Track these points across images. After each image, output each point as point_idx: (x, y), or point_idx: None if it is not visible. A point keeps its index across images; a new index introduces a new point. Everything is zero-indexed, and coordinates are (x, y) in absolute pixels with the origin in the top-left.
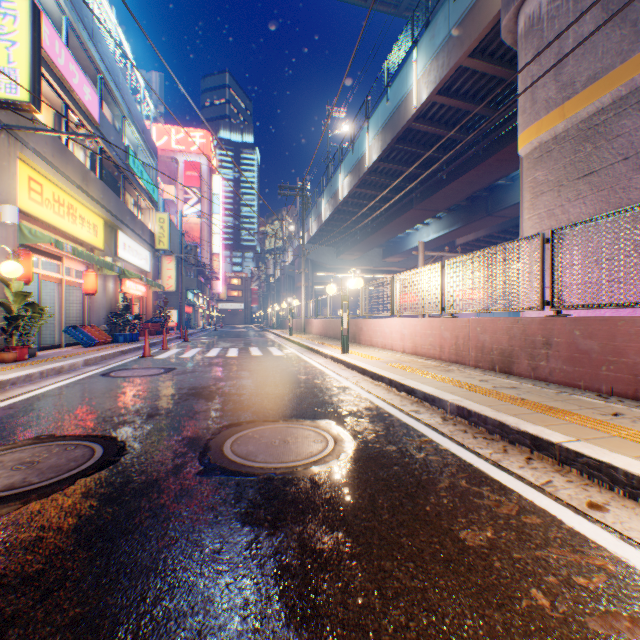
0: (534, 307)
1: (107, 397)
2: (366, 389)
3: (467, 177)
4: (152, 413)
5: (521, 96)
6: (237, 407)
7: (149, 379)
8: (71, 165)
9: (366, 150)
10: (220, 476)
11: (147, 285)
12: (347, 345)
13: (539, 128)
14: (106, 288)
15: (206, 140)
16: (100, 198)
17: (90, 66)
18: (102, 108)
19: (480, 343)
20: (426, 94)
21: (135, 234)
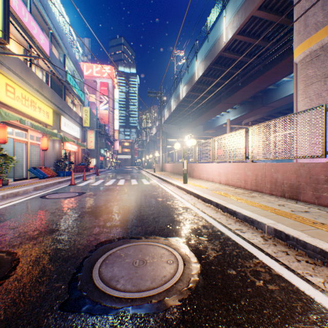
0: (318, 155)
1: (33, 214)
2: (201, 209)
3: (253, 83)
4: (55, 229)
5: (296, 24)
6: (114, 224)
7: (66, 200)
8: (32, 78)
9: (195, 70)
10: (78, 312)
11: (78, 145)
12: (186, 179)
13: (310, 42)
14: (54, 147)
15: (111, 71)
16: (50, 97)
17: (45, 25)
18: (51, 49)
19: (274, 179)
20: (231, 34)
21: (71, 118)
